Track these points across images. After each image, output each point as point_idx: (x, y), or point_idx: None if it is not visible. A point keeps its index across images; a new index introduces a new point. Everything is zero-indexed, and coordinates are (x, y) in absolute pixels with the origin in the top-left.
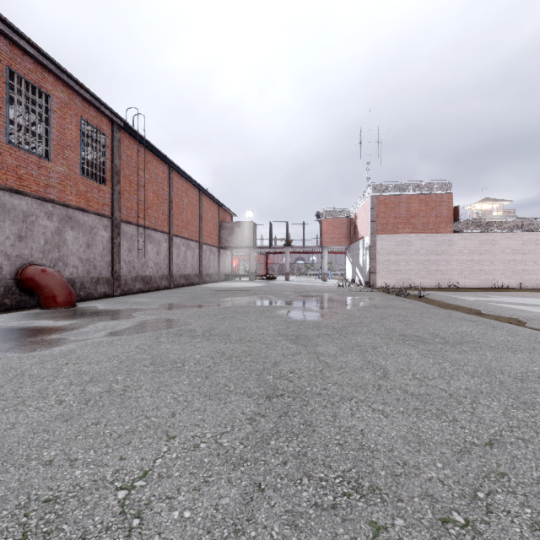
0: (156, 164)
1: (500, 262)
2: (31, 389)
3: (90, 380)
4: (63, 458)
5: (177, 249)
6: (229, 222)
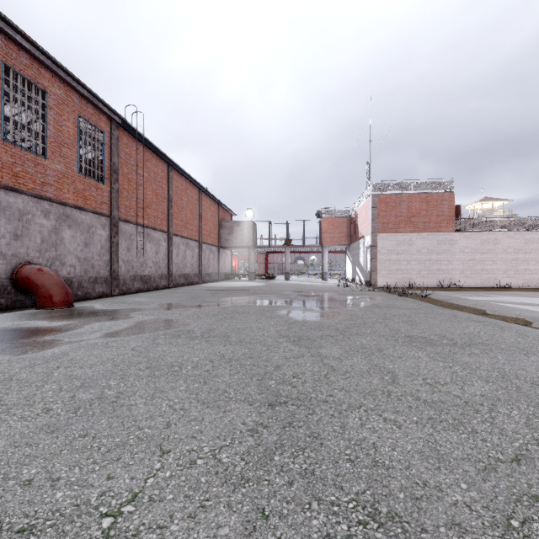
0: (155, 162)
1: (502, 262)
2: (18, 395)
3: (81, 386)
4: (44, 477)
5: (176, 248)
6: (229, 221)
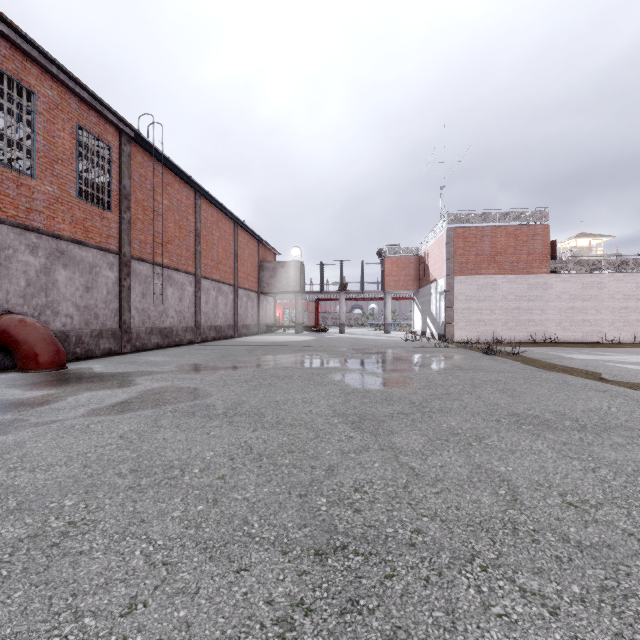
0: (178, 187)
1: (609, 311)
2: None
3: (15, 509)
4: None
5: (206, 294)
6: (271, 261)
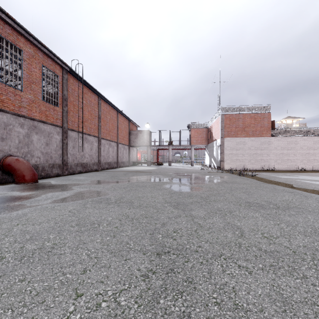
0: (90, 94)
1: (300, 155)
2: None
3: (30, 239)
4: None
5: (103, 146)
6: (135, 130)
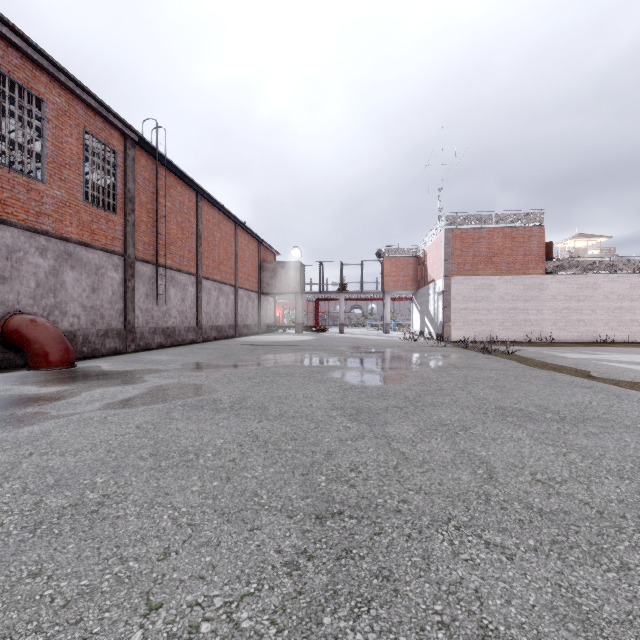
0: (181, 189)
1: (603, 311)
2: None
3: (54, 485)
4: None
5: (207, 294)
6: (272, 262)
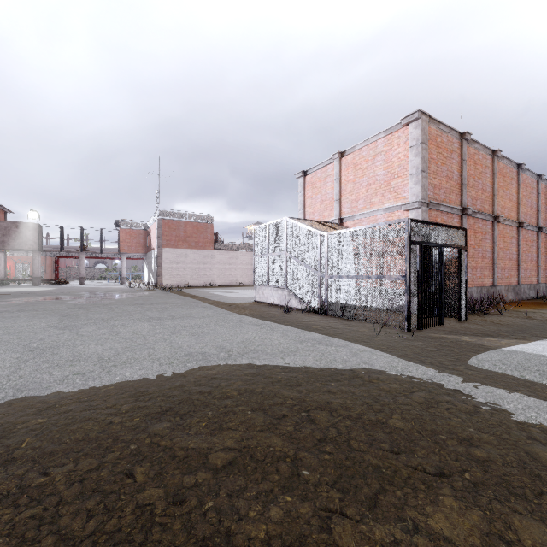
0: None
1: (240, 270)
2: None
3: None
4: None
5: None
6: (4, 221)
